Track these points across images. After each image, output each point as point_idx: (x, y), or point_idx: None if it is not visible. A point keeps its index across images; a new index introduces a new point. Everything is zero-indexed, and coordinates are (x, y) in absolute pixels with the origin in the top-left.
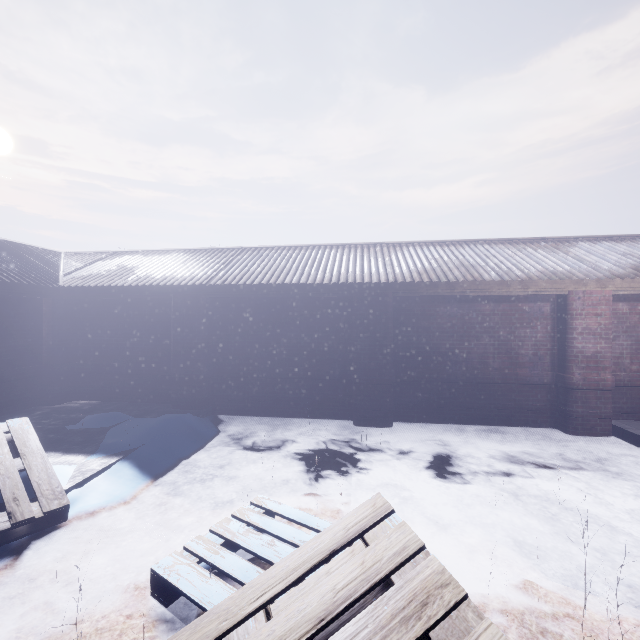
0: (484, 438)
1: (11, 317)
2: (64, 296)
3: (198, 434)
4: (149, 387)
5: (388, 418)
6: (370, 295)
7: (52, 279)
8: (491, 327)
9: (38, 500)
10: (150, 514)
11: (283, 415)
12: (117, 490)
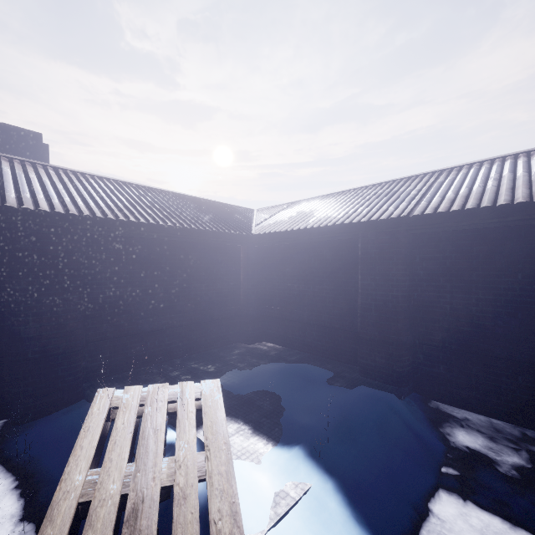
0: None
1: (219, 263)
2: (255, 243)
3: (419, 445)
4: (330, 341)
5: None
6: None
7: (247, 229)
8: None
9: None
10: None
11: None
12: None
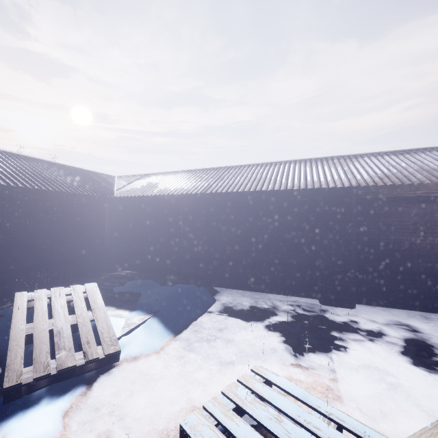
0: None
1: (88, 216)
2: (117, 203)
3: (201, 301)
4: (167, 264)
5: (352, 301)
6: (335, 198)
7: (110, 192)
8: None
9: (101, 344)
10: (173, 364)
11: (260, 290)
12: (150, 341)
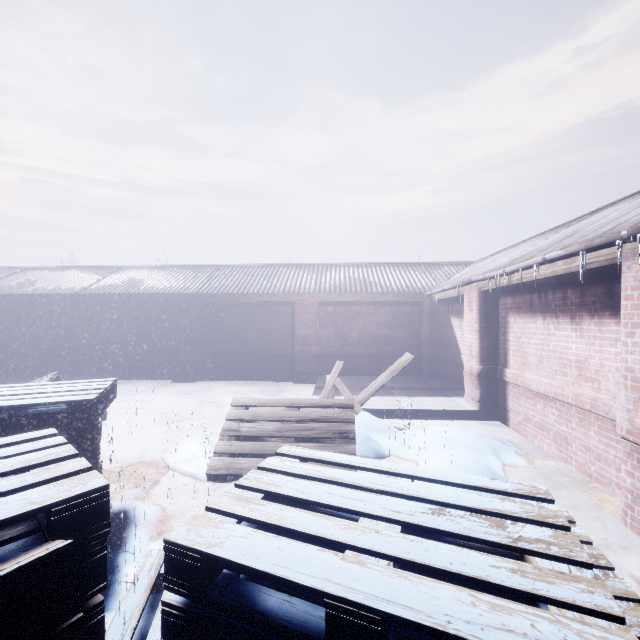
0: (240, 386)
1: None
2: None
3: None
4: (43, 362)
5: (192, 377)
6: (181, 301)
7: None
8: (258, 321)
9: None
10: None
11: (133, 378)
12: None
